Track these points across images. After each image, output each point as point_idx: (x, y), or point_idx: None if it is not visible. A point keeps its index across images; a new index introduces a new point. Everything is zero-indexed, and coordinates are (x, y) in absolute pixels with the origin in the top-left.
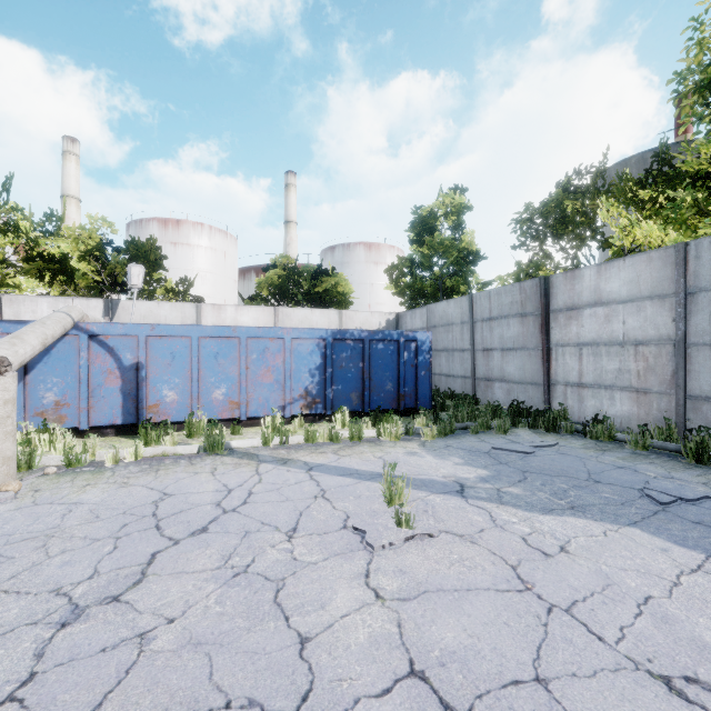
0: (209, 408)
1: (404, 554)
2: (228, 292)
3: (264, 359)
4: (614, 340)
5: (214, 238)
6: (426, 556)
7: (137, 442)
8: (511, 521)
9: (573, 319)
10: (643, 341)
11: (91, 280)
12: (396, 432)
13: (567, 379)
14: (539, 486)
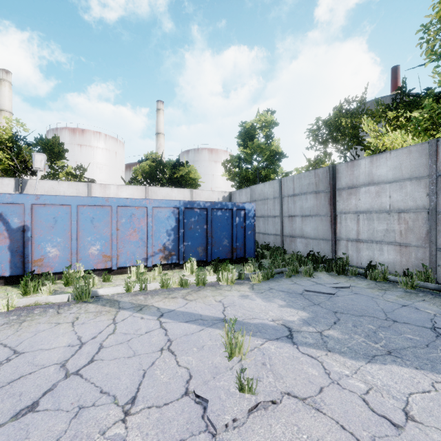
0: (86, 261)
1: (250, 437)
2: (118, 178)
3: (131, 222)
4: (383, 209)
5: (108, 142)
6: (273, 438)
7: (9, 295)
8: (344, 374)
9: (353, 194)
10: (404, 210)
11: (7, 165)
12: (231, 278)
13: (348, 236)
14: (352, 327)
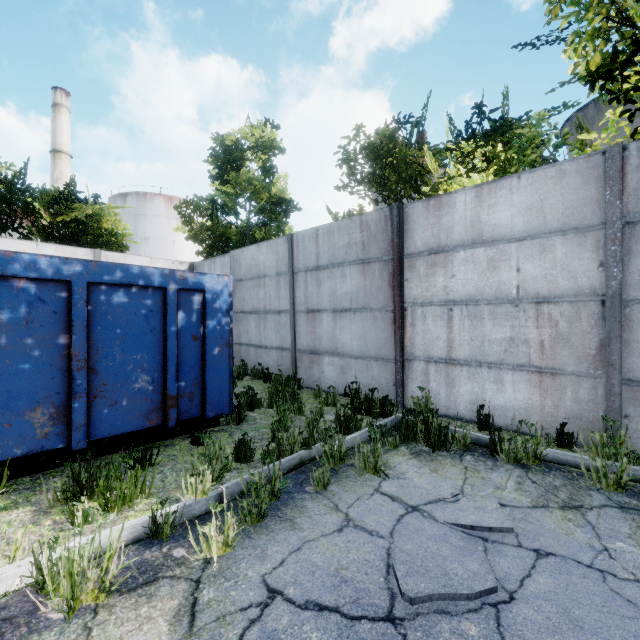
0: None
1: None
2: None
3: None
4: (504, 296)
5: None
6: None
7: None
8: None
9: (439, 266)
10: (551, 297)
11: None
12: (100, 571)
13: (429, 352)
14: None
